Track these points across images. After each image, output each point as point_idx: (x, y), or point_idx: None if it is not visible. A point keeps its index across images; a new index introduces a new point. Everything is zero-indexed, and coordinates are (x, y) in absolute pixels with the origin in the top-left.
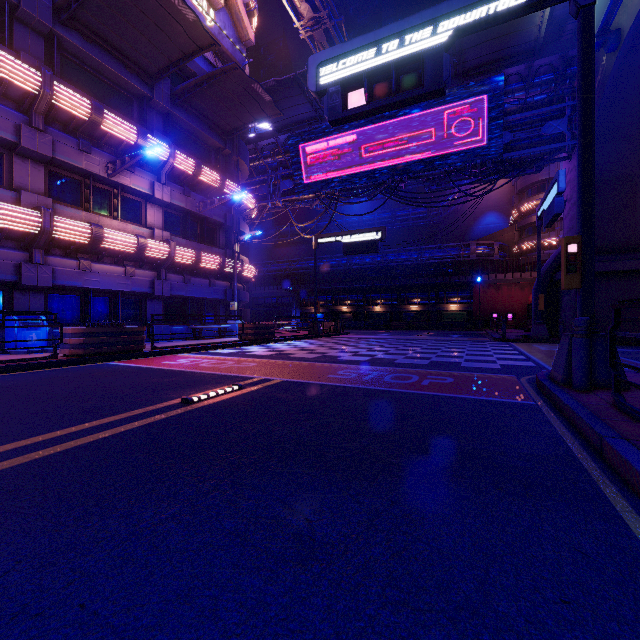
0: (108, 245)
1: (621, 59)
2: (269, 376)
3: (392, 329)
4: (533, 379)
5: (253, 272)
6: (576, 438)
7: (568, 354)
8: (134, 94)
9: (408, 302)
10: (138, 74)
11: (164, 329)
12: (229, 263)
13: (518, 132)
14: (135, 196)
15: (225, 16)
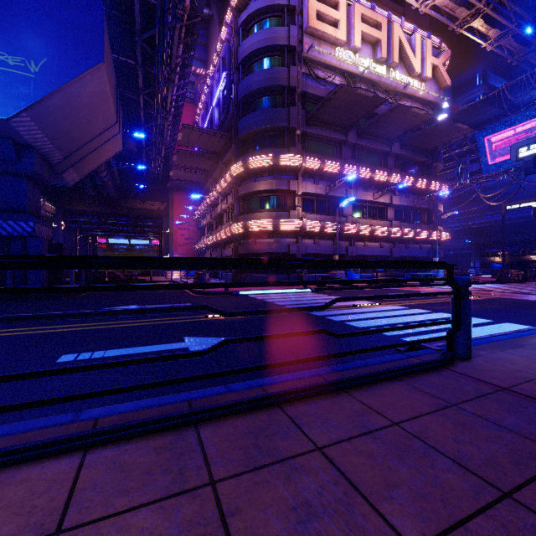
0: (376, 234)
1: None
2: (488, 296)
3: None
4: None
5: (447, 237)
6: None
7: None
8: (382, 153)
9: None
10: (385, 143)
11: None
12: (432, 233)
13: None
14: (382, 205)
15: (430, 81)
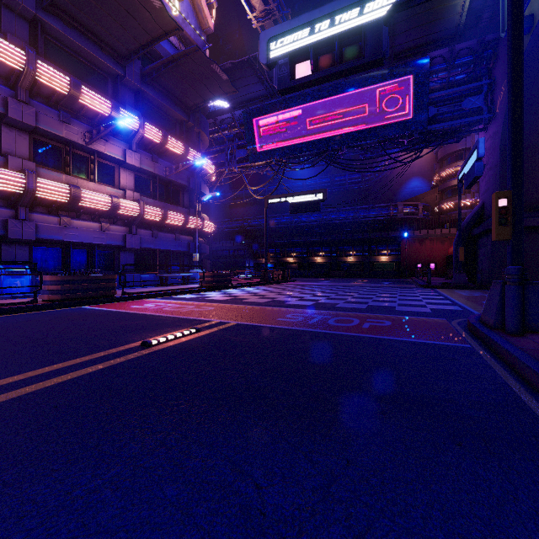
0: (85, 204)
1: (533, 41)
2: (224, 319)
3: (331, 277)
4: (463, 322)
5: (212, 228)
6: (520, 383)
7: (500, 300)
8: (109, 73)
9: (345, 254)
10: (112, 56)
11: (135, 277)
12: (192, 220)
13: (441, 107)
14: (110, 162)
15: (188, 7)
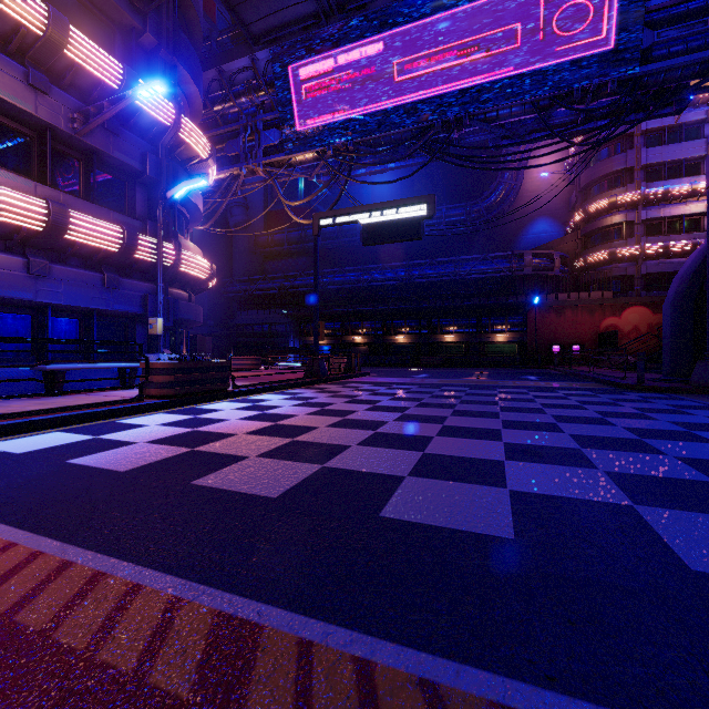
0: None
1: None
2: None
3: (422, 366)
4: None
5: (204, 269)
6: None
7: None
8: None
9: (441, 331)
10: None
11: None
12: (146, 243)
13: (666, 28)
14: None
15: None
